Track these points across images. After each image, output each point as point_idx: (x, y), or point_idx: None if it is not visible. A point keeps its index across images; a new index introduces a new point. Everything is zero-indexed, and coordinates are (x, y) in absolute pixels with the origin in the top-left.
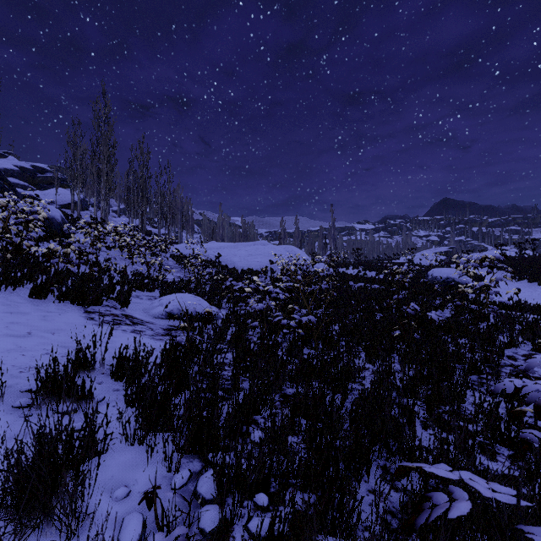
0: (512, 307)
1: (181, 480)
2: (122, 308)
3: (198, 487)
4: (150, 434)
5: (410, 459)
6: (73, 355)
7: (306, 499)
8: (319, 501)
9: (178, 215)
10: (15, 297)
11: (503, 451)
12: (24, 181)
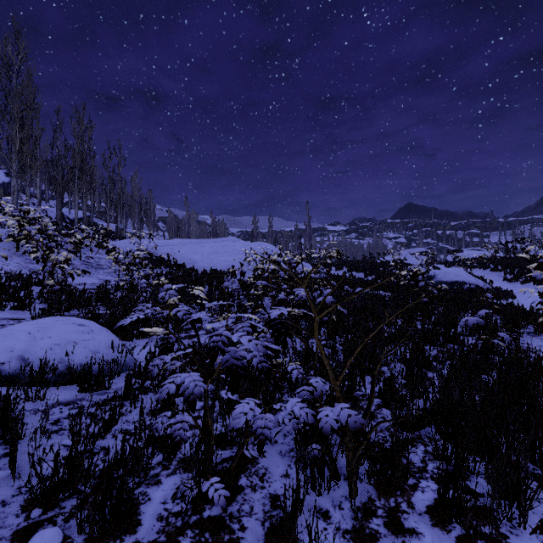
0: None
1: None
2: None
3: None
4: None
5: None
6: None
7: None
8: None
9: (136, 207)
10: None
11: None
12: None
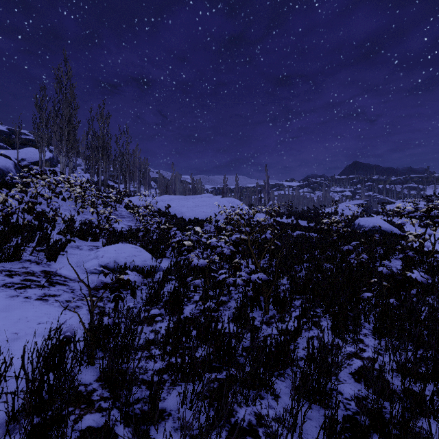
0: None
1: None
2: (49, 263)
3: None
4: None
5: None
6: None
7: None
8: None
9: (136, 172)
10: None
11: None
12: (0, 141)
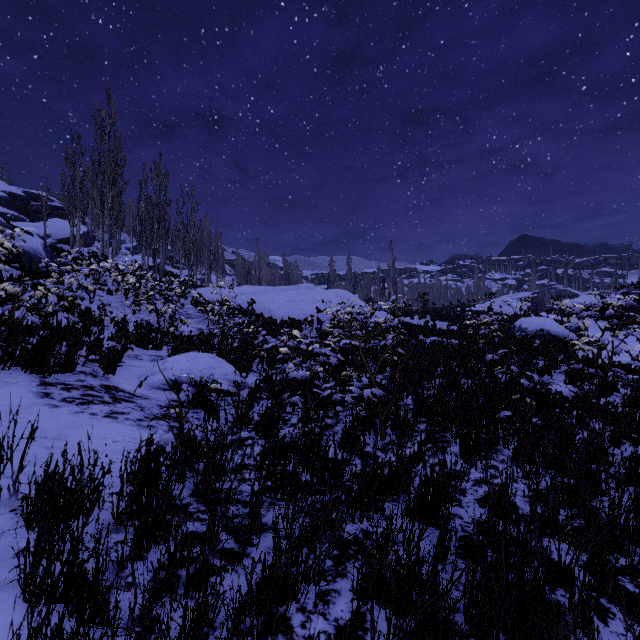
0: (638, 369)
1: None
2: (106, 376)
3: None
4: None
5: None
6: None
7: None
8: None
9: (205, 252)
10: None
11: None
12: (14, 210)
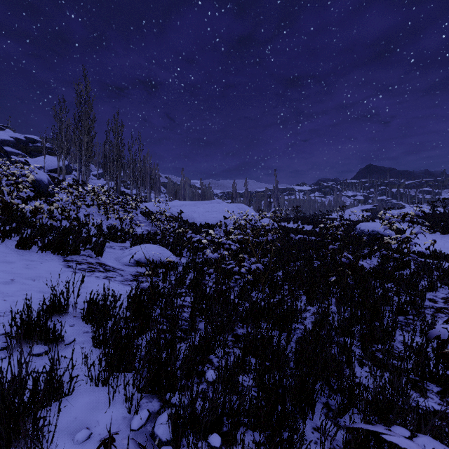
0: (429, 255)
1: (140, 421)
2: (97, 257)
3: (155, 428)
4: (113, 375)
5: (350, 397)
6: (49, 300)
7: (256, 438)
8: (268, 444)
9: (147, 178)
10: (3, 248)
11: (432, 388)
12: (19, 150)
